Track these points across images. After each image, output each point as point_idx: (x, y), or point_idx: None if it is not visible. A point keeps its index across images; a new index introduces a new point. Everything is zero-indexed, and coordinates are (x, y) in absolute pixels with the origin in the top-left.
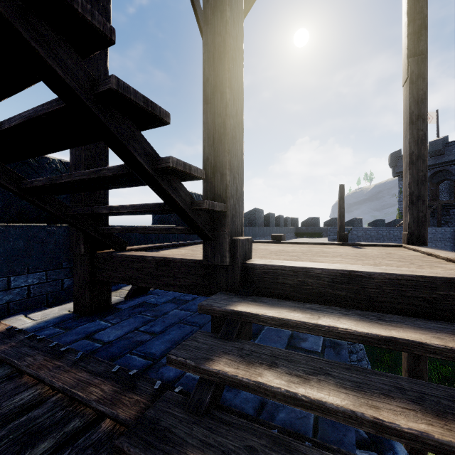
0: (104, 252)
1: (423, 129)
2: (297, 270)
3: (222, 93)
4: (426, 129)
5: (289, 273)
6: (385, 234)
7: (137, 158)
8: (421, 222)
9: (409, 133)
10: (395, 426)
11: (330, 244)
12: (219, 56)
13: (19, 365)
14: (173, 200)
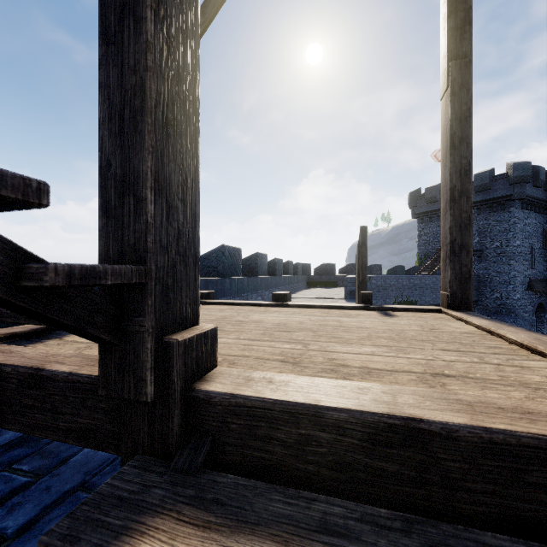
0: None
1: (467, 157)
2: (297, 411)
3: (137, 20)
4: (471, 157)
5: (281, 416)
6: (406, 283)
7: None
8: (465, 279)
9: (451, 160)
10: None
11: (350, 307)
12: None
13: None
14: None
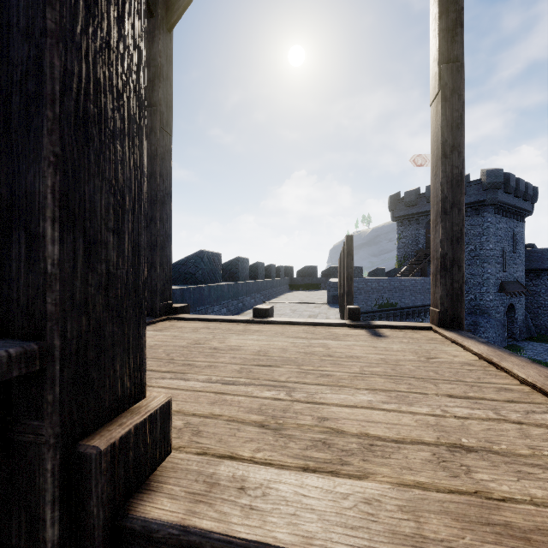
0: None
1: (459, 166)
2: None
3: None
4: (463, 167)
5: None
6: (386, 286)
7: None
8: (457, 296)
9: (442, 170)
10: None
11: (336, 325)
12: None
13: None
14: None
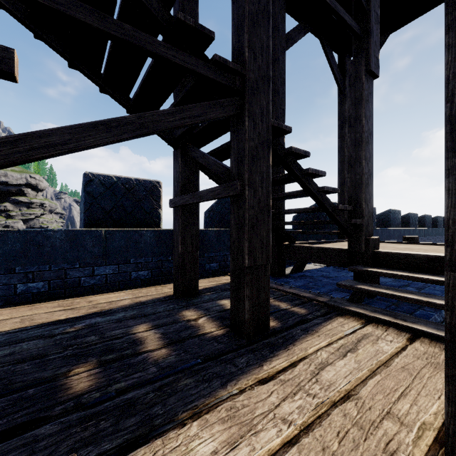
0: (285, 244)
1: None
2: (407, 255)
3: (360, 163)
4: None
5: (402, 256)
6: None
7: (327, 207)
8: None
9: None
10: (434, 302)
11: None
12: (358, 144)
13: None
14: (337, 220)
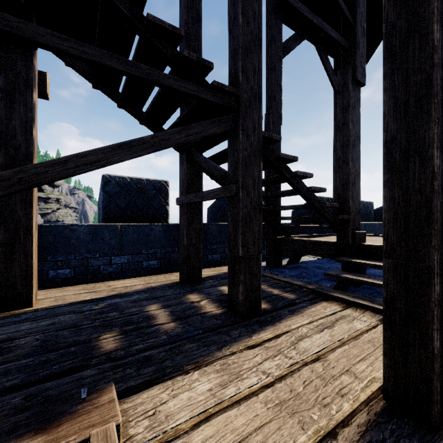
0: (281, 237)
1: None
2: None
3: (347, 164)
4: None
5: None
6: None
7: (315, 204)
8: None
9: None
10: None
11: None
12: (346, 146)
13: (264, 275)
14: (325, 216)
